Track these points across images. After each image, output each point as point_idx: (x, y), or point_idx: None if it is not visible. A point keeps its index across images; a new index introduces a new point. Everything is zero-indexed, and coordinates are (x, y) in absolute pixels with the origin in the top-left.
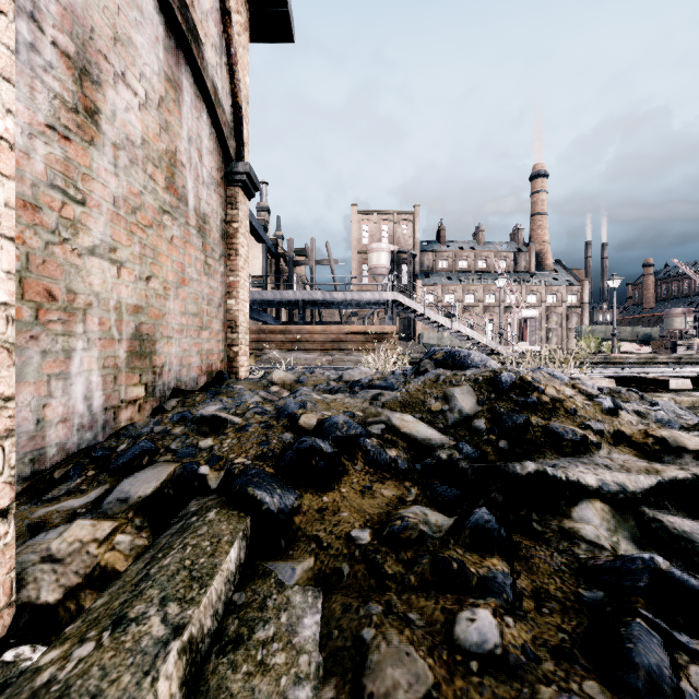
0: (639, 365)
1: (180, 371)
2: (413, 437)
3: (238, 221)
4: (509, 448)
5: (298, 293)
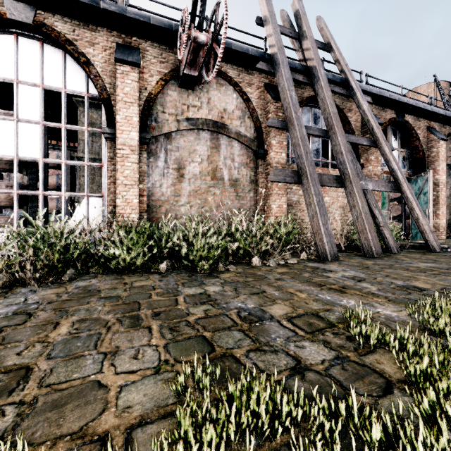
0: None
1: None
2: None
3: None
4: None
5: None
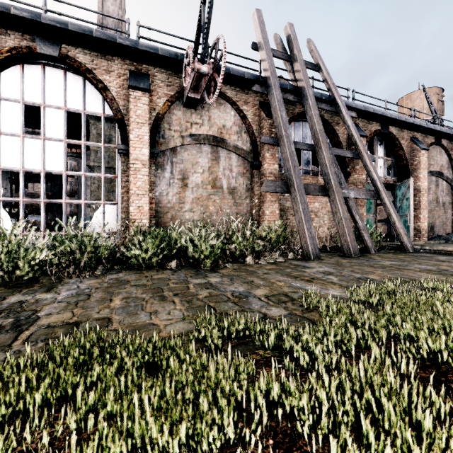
0: None
1: (438, 232)
2: None
3: None
4: None
5: None
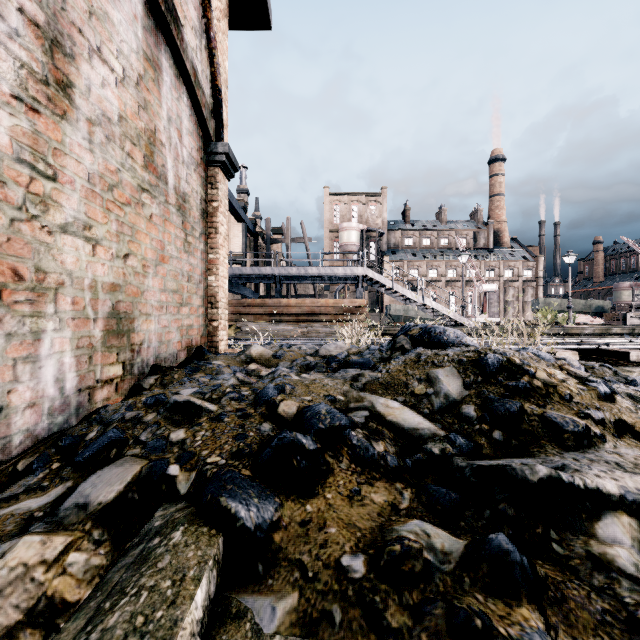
0: (595, 336)
1: (160, 348)
2: (399, 426)
3: (218, 200)
4: (504, 439)
5: (275, 268)
